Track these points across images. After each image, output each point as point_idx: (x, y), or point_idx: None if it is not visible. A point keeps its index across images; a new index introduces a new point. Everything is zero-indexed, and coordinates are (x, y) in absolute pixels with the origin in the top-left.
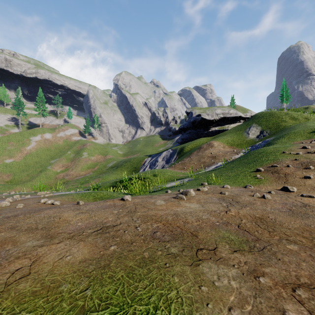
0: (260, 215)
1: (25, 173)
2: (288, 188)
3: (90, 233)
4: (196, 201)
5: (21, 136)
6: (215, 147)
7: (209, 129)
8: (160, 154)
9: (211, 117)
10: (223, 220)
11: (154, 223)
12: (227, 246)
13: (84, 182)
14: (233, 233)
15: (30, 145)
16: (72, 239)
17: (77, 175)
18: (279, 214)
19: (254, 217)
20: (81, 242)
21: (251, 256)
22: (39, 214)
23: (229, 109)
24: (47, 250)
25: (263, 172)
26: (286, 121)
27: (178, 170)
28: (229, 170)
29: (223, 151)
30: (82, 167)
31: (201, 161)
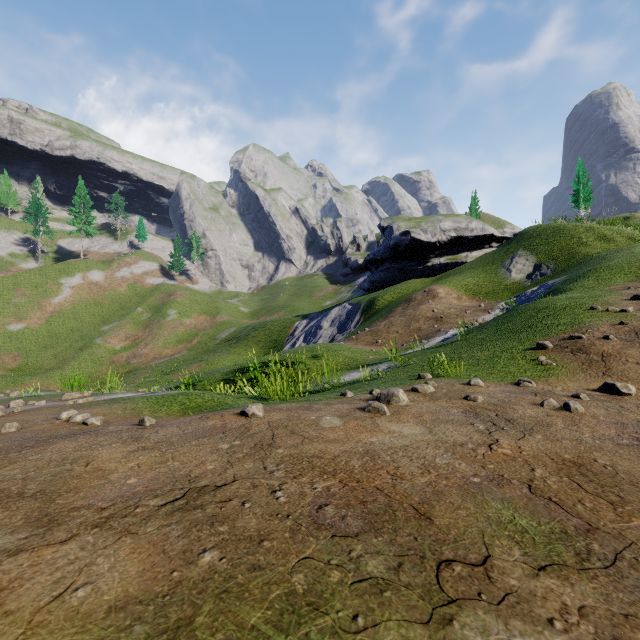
0: (573, 455)
1: (50, 351)
2: (617, 386)
3: (155, 508)
4: (413, 417)
5: (42, 277)
6: (440, 299)
7: (427, 261)
8: (326, 313)
9: (431, 236)
10: (488, 470)
11: (318, 478)
12: (516, 552)
13: (170, 370)
14: (521, 509)
15: (59, 296)
16: (103, 528)
17: (156, 356)
18: (618, 453)
19: (560, 460)
20: (127, 539)
21: (589, 585)
22: (41, 452)
23: (468, 220)
24: (29, 565)
25: (551, 349)
26: (589, 245)
27: (364, 345)
28: (476, 346)
29: (458, 306)
30: (166, 340)
31: (411, 327)
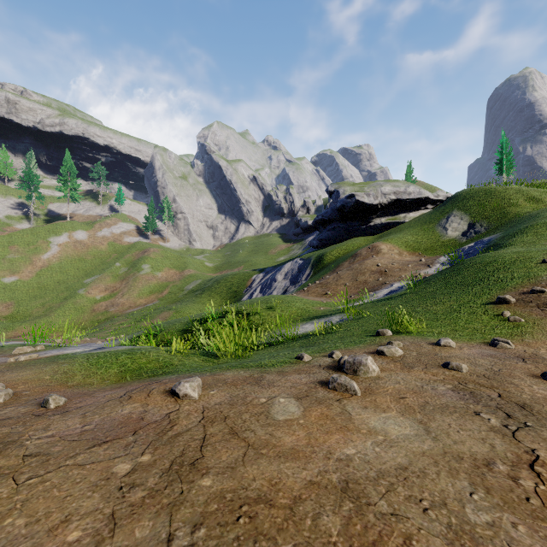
0: None
1: (39, 301)
2: None
3: None
4: (393, 400)
5: (34, 236)
6: (384, 254)
7: (370, 221)
8: (280, 267)
9: (374, 199)
10: None
11: None
12: None
13: (142, 318)
14: None
15: (48, 252)
16: None
17: (131, 305)
18: None
19: None
20: None
21: None
22: None
23: (406, 185)
24: None
25: (514, 304)
26: (519, 205)
27: (315, 296)
28: (428, 299)
29: (400, 261)
30: (140, 291)
31: (358, 279)
